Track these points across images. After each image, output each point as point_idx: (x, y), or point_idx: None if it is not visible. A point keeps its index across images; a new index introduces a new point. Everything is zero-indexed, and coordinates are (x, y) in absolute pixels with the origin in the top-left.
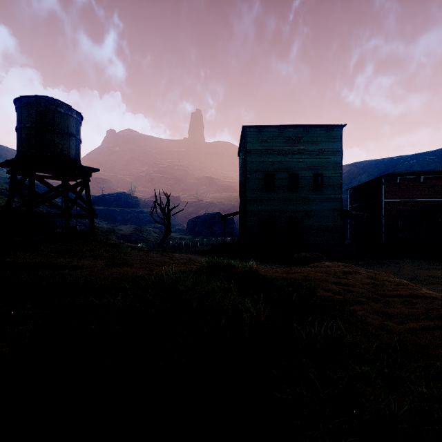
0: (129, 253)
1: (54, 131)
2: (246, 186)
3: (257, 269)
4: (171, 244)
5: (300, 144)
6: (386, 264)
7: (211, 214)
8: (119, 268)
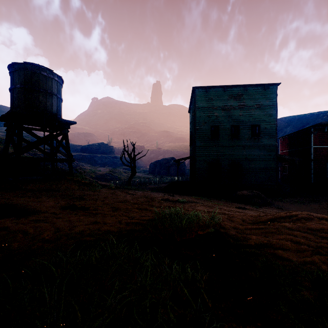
0: (98, 191)
1: (38, 91)
2: (195, 136)
3: (222, 224)
4: (137, 181)
5: (241, 101)
6: (318, 201)
7: (167, 159)
8: (69, 214)
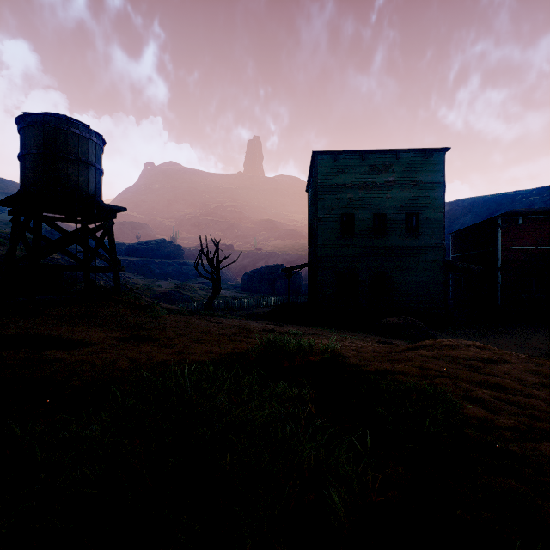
0: (163, 319)
1: (66, 159)
2: (317, 230)
3: (342, 352)
4: (222, 304)
5: (389, 175)
6: (506, 333)
7: (272, 266)
8: (136, 346)
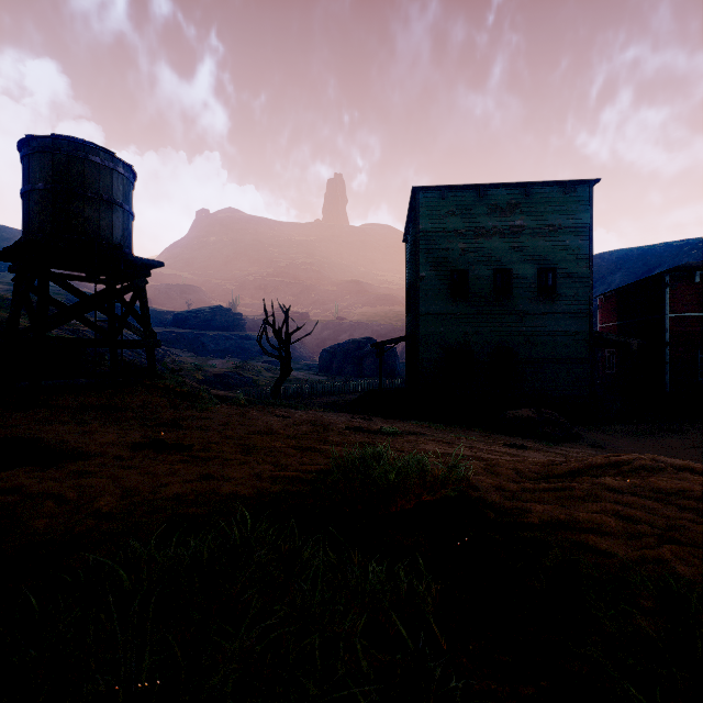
0: (211, 411)
1: (83, 196)
2: (418, 292)
3: (472, 481)
4: (293, 389)
5: (515, 217)
6: (679, 431)
7: (359, 341)
8: (150, 460)
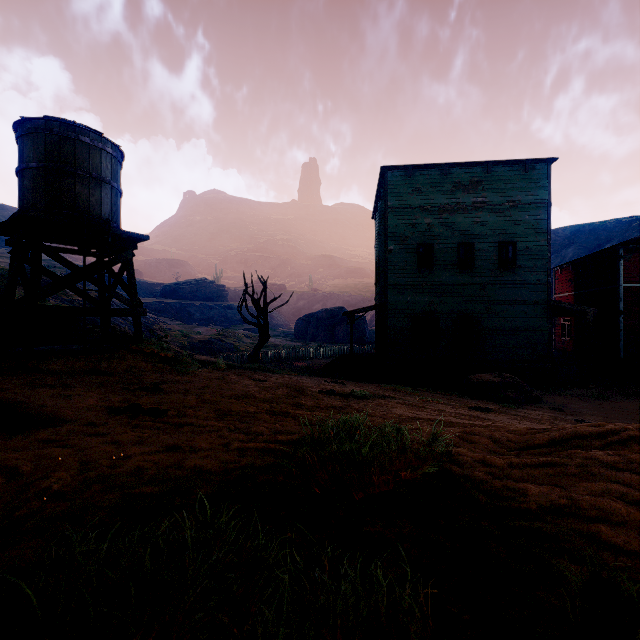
0: (192, 375)
1: (74, 174)
2: (386, 265)
3: (454, 454)
4: (271, 354)
5: (477, 194)
6: (634, 395)
7: (331, 310)
8: (121, 427)
